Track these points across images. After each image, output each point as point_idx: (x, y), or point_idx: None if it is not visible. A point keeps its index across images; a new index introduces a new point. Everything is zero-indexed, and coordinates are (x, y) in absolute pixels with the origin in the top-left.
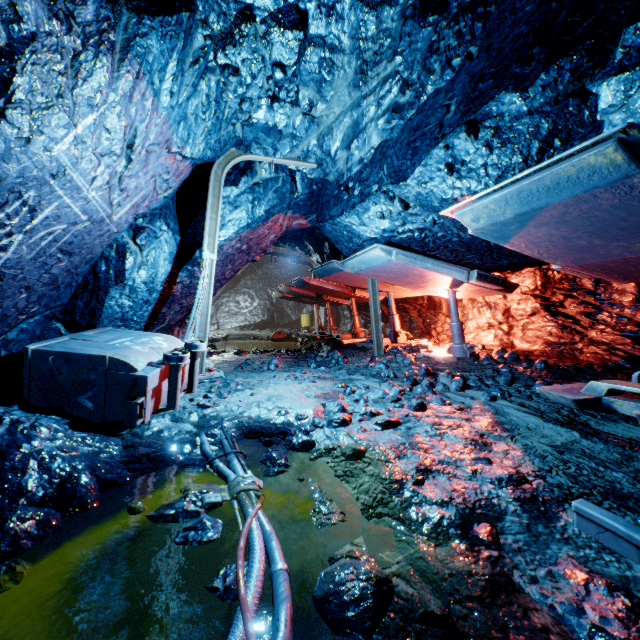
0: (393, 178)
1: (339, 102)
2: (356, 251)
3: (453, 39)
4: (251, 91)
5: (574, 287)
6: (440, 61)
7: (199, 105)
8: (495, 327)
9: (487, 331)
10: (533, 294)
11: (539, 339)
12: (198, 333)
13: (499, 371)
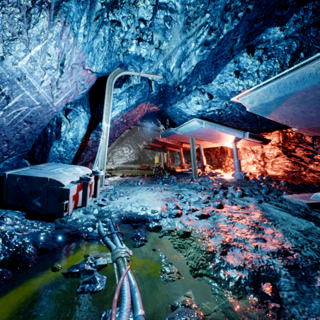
0: (204, 81)
1: (175, 41)
2: (183, 122)
3: (239, 2)
4: (127, 35)
5: (301, 141)
6: (231, 15)
7: (99, 43)
8: (256, 163)
9: (252, 165)
10: (278, 145)
11: (281, 169)
12: (100, 166)
13: (261, 186)
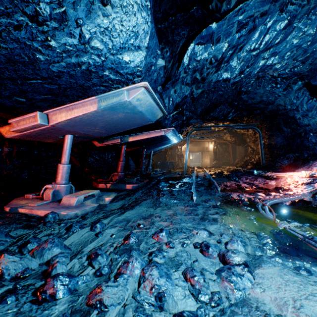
0: None
1: None
2: None
3: None
4: None
5: None
6: None
7: None
8: None
9: None
10: None
11: None
12: None
13: None
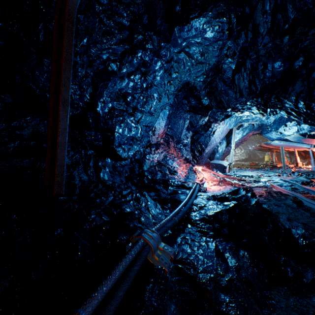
0: (276, 129)
1: None
2: (272, 140)
3: None
4: (242, 116)
5: None
6: None
7: (232, 122)
8: None
9: None
10: None
11: None
12: (230, 161)
13: None
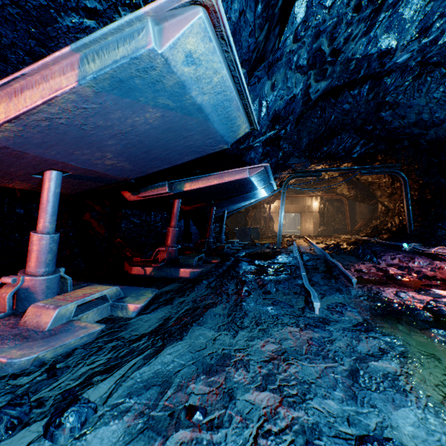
0: None
1: None
2: None
3: None
4: None
5: None
6: None
7: None
8: None
9: None
10: None
11: None
12: None
13: None
